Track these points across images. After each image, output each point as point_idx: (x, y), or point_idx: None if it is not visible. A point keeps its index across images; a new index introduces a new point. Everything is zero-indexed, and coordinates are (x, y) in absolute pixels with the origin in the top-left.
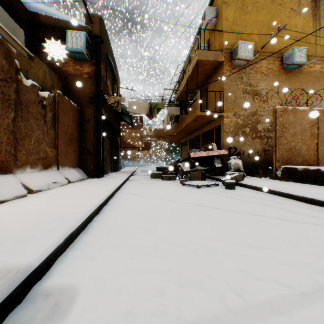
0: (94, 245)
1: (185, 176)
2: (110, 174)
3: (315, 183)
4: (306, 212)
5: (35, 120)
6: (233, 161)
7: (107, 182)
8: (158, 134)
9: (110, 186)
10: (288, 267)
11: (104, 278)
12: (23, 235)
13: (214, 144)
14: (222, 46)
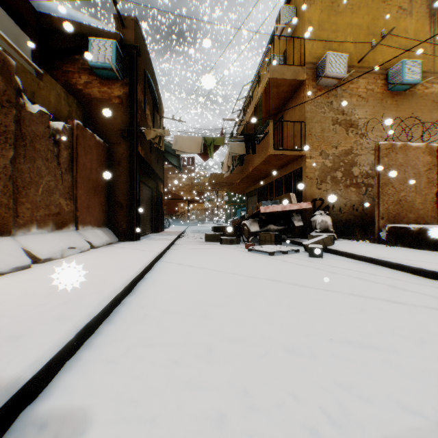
0: (120, 341)
1: (252, 239)
2: (150, 236)
3: (436, 248)
4: (427, 292)
5: (44, 161)
6: (318, 218)
7: (145, 247)
8: (216, 182)
9: (148, 253)
10: (413, 380)
11: (131, 396)
12: (14, 327)
13: (293, 194)
14: (304, 60)
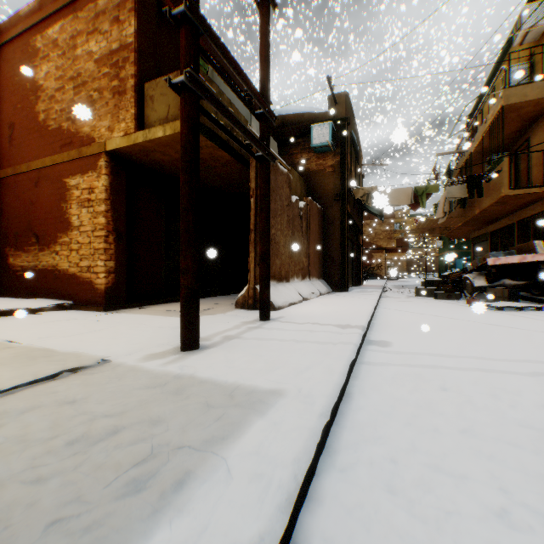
0: (385, 332)
1: (475, 295)
2: (353, 288)
3: None
4: None
5: (297, 233)
6: None
7: (361, 296)
8: (425, 227)
9: (368, 299)
10: None
11: (403, 342)
12: (341, 318)
13: (538, 241)
14: None
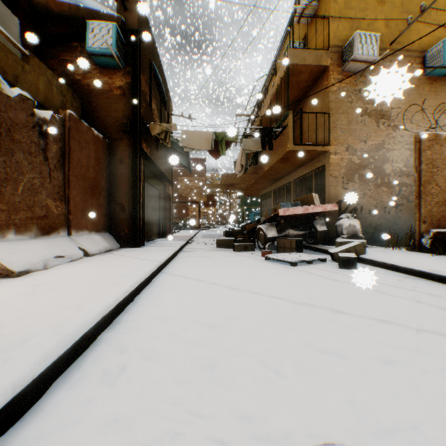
0: (64, 435)
1: (269, 246)
2: (156, 241)
3: None
4: None
5: (26, 155)
6: (345, 221)
7: (147, 255)
8: (228, 183)
9: (148, 263)
10: None
11: None
12: None
13: (316, 194)
14: (327, 43)
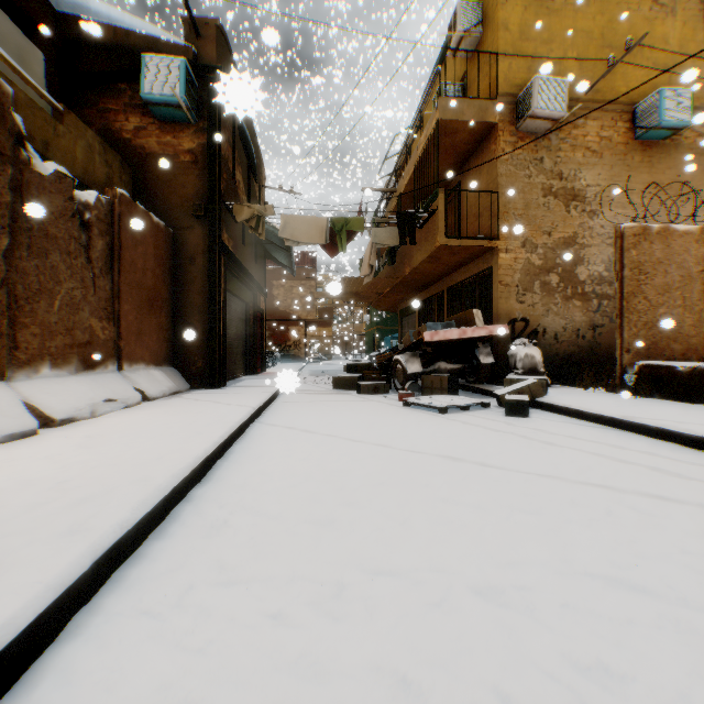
0: (176, 574)
1: (410, 386)
2: (242, 379)
3: None
4: None
5: (64, 256)
6: (520, 350)
7: (233, 399)
8: (350, 291)
9: (237, 409)
10: None
11: (186, 694)
12: None
13: (478, 311)
14: (495, 89)
